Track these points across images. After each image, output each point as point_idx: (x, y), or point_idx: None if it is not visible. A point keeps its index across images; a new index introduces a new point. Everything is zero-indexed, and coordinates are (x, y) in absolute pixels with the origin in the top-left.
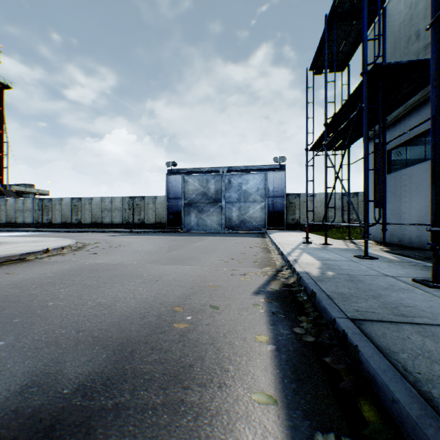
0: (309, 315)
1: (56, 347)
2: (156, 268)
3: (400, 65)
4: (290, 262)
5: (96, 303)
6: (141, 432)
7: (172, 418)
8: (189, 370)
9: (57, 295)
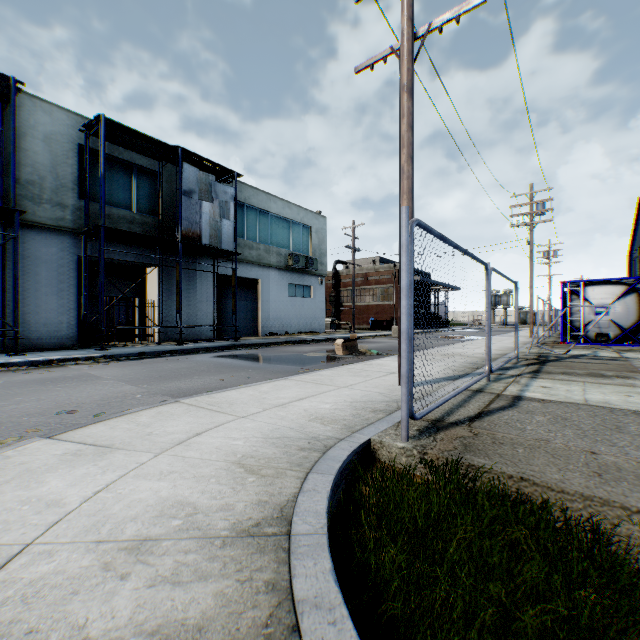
0: (153, 356)
1: (218, 359)
2: (119, 373)
3: (20, 215)
4: (67, 358)
5: (197, 363)
6: (213, 355)
7: (209, 355)
8: (199, 356)
9: (207, 366)
